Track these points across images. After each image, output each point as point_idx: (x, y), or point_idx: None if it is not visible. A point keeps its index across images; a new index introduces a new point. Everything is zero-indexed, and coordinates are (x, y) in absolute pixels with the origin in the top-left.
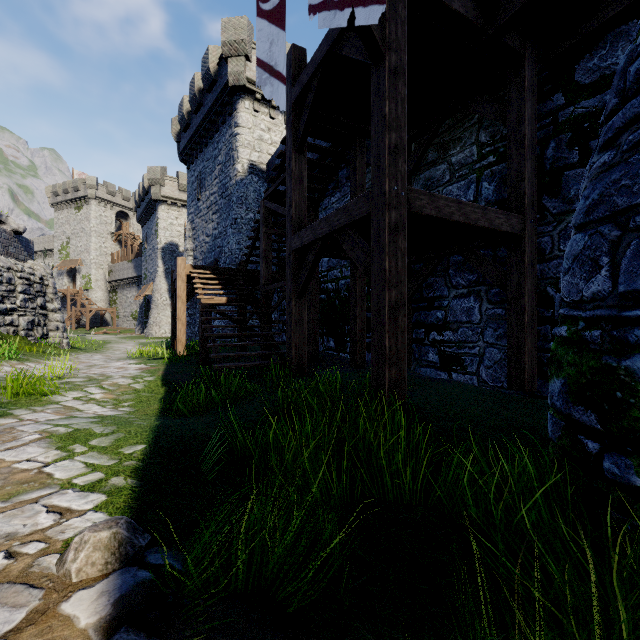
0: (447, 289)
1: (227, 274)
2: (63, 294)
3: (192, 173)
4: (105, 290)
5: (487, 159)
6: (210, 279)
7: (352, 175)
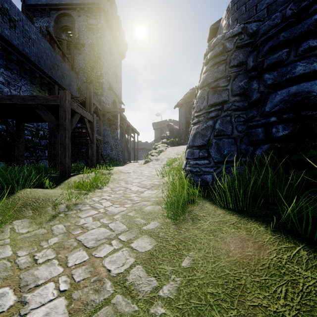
0: None
1: None
2: None
3: None
4: None
5: None
6: None
7: None
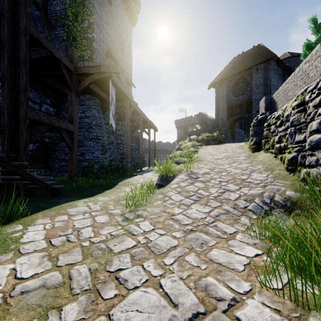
0: None
1: None
2: None
3: None
4: None
5: None
6: None
7: None
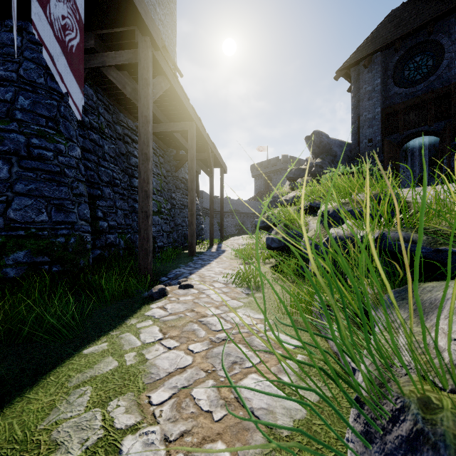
0: None
1: None
2: None
3: None
4: None
5: None
6: None
7: None
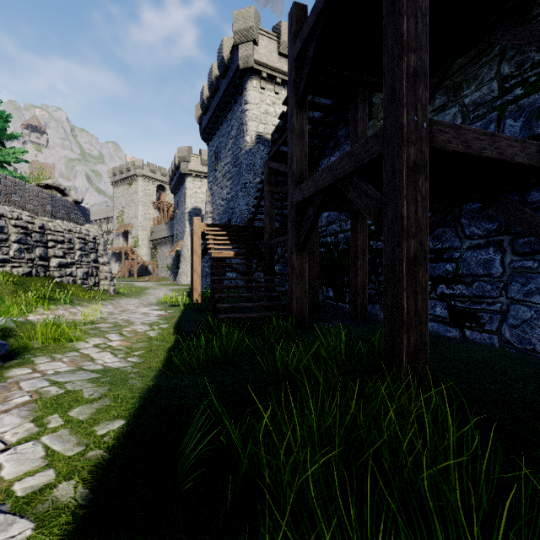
0: (459, 240)
1: (236, 231)
2: (119, 250)
3: (211, 148)
4: (148, 247)
5: (512, 93)
6: (222, 236)
7: (353, 128)
